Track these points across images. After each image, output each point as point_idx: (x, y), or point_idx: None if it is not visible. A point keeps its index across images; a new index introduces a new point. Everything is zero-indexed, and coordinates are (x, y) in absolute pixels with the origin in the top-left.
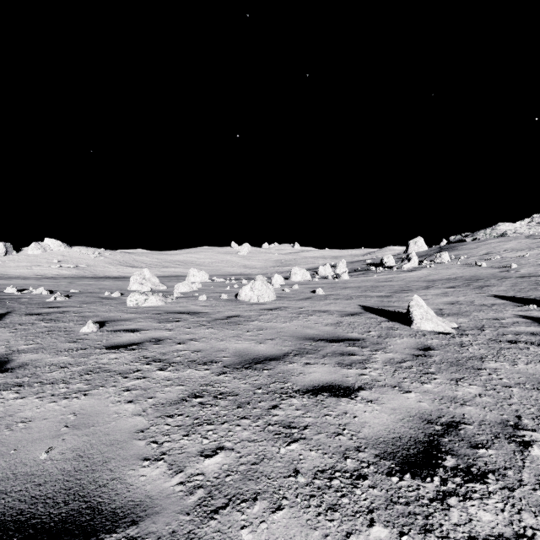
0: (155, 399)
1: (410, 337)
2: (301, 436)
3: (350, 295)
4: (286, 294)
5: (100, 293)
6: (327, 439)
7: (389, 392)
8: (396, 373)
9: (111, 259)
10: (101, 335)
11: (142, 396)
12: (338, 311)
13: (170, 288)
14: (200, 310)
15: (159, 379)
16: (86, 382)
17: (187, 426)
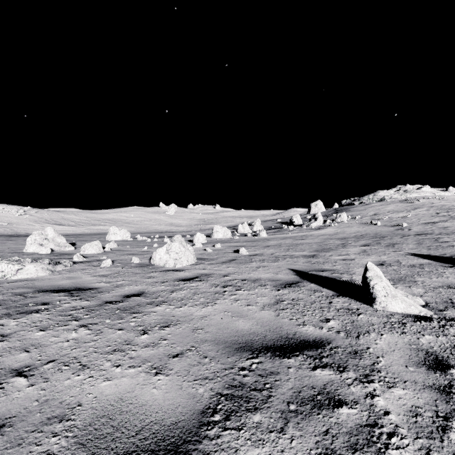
0: None
1: (388, 330)
2: None
3: (275, 255)
4: (208, 254)
5: None
6: None
7: None
8: None
9: (37, 217)
10: None
11: None
12: (271, 280)
13: (78, 249)
14: (92, 283)
15: None
16: None
17: None
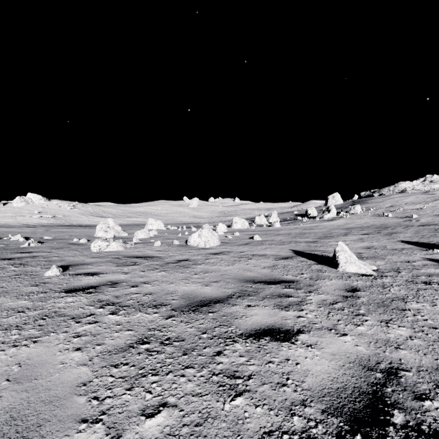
0: (103, 346)
1: (338, 278)
2: (246, 388)
3: (282, 241)
4: (228, 240)
5: (70, 239)
6: (272, 391)
7: (326, 335)
8: (331, 315)
9: (84, 210)
10: (63, 278)
11: (90, 343)
12: (273, 255)
13: (131, 235)
14: (154, 254)
15: (110, 323)
16: (39, 328)
17: (131, 377)
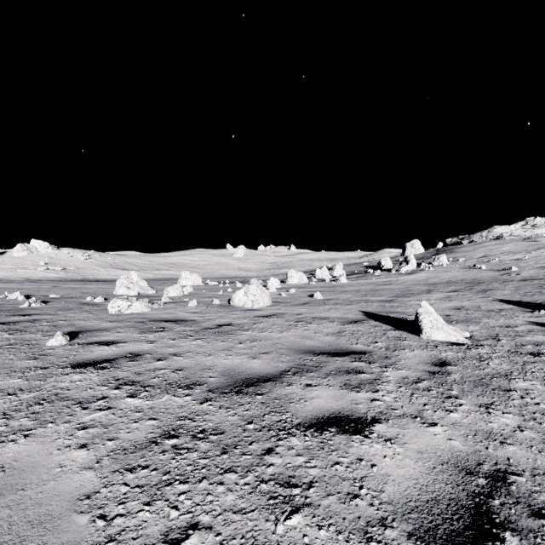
0: (116, 441)
1: (421, 348)
2: (305, 501)
3: (350, 300)
4: (282, 298)
5: (82, 298)
6: (340, 505)
7: (410, 426)
8: (414, 397)
9: (101, 261)
10: (70, 349)
11: (100, 438)
12: (339, 318)
13: (160, 293)
14: (188, 317)
15: (127, 410)
16: (33, 416)
17: (152, 486)
